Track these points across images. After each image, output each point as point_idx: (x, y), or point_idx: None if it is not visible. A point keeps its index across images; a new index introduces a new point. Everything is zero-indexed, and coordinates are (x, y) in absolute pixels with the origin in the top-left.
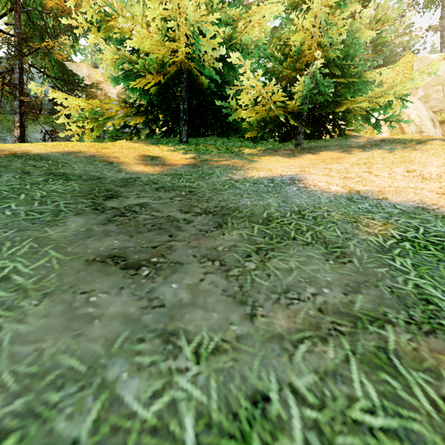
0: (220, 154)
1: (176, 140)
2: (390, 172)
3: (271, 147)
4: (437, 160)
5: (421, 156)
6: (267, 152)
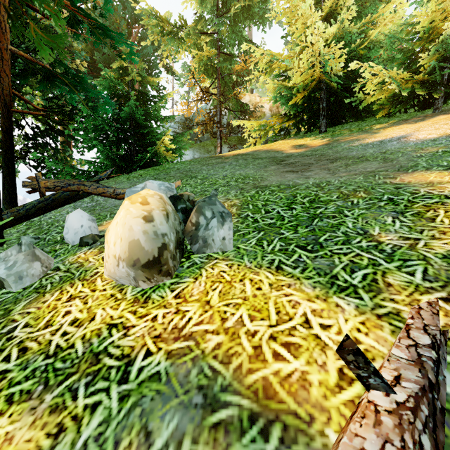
0: (350, 134)
1: (317, 132)
2: None
3: (404, 118)
4: None
5: None
6: (396, 123)
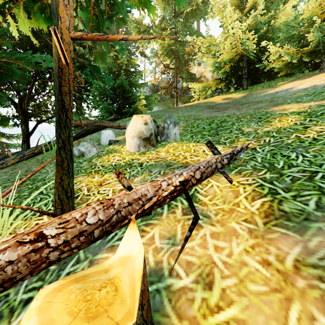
0: (261, 89)
1: (241, 89)
2: None
3: (299, 77)
4: None
5: None
6: (292, 80)
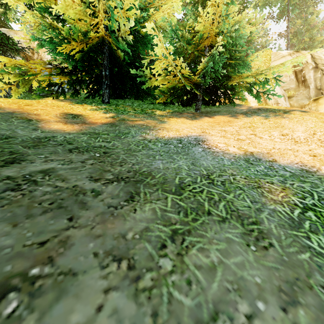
0: (136, 114)
1: (100, 100)
2: (269, 135)
3: (177, 110)
4: (301, 126)
5: (288, 123)
6: (174, 114)
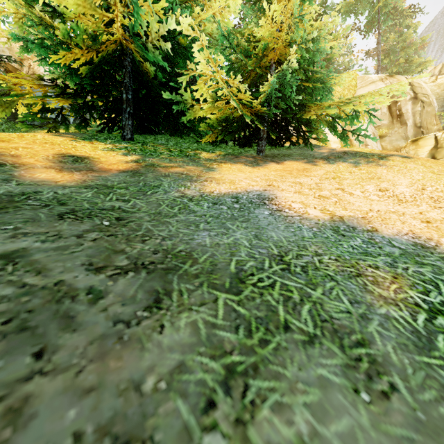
0: (171, 157)
1: (119, 136)
2: (362, 190)
3: (231, 152)
4: (404, 178)
5: (387, 173)
6: (227, 158)
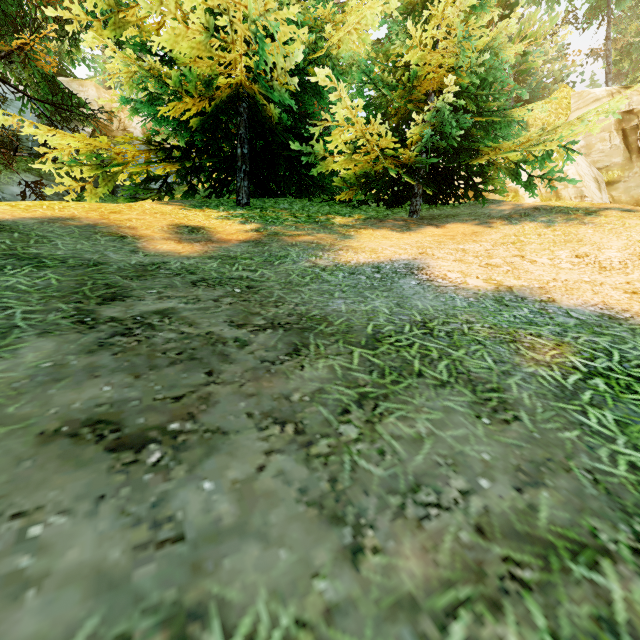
0: (297, 224)
1: (232, 201)
2: (551, 256)
3: (374, 215)
4: (616, 239)
5: (593, 234)
6: (368, 223)
